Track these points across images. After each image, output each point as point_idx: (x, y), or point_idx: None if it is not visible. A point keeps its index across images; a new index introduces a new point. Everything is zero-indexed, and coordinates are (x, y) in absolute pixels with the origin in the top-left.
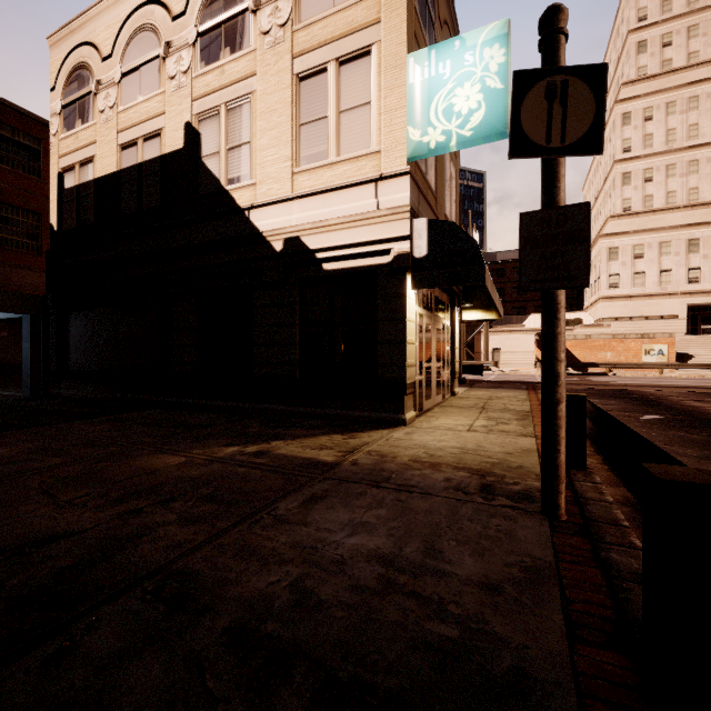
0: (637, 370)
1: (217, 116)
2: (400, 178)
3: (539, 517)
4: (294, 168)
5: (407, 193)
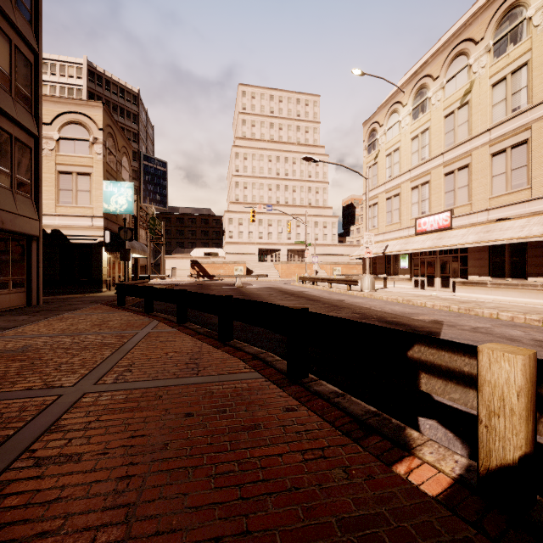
0: (233, 278)
1: None
2: (101, 218)
3: None
4: (57, 204)
5: (103, 223)
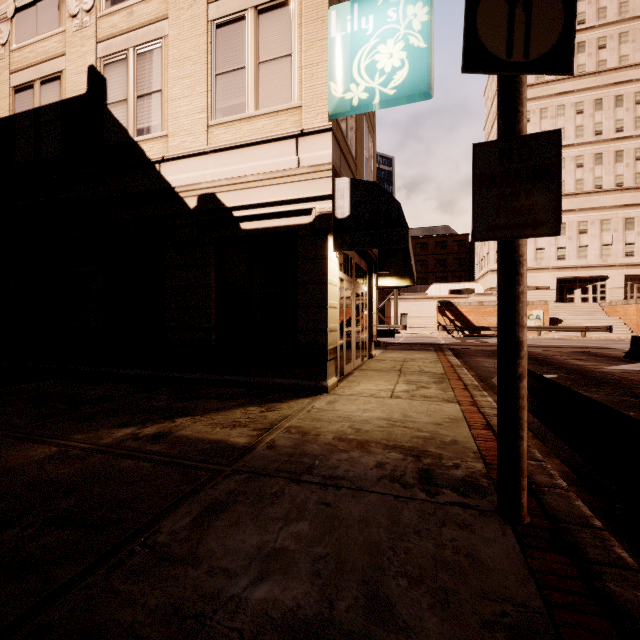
0: None
1: (124, 60)
2: (322, 134)
3: (497, 519)
4: (210, 120)
5: (329, 151)
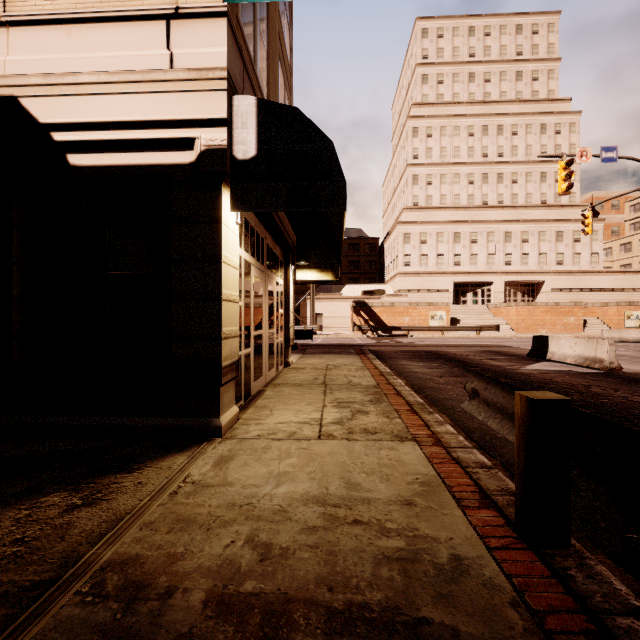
0: (426, 332)
1: None
2: (211, 20)
3: None
4: None
5: (222, 48)
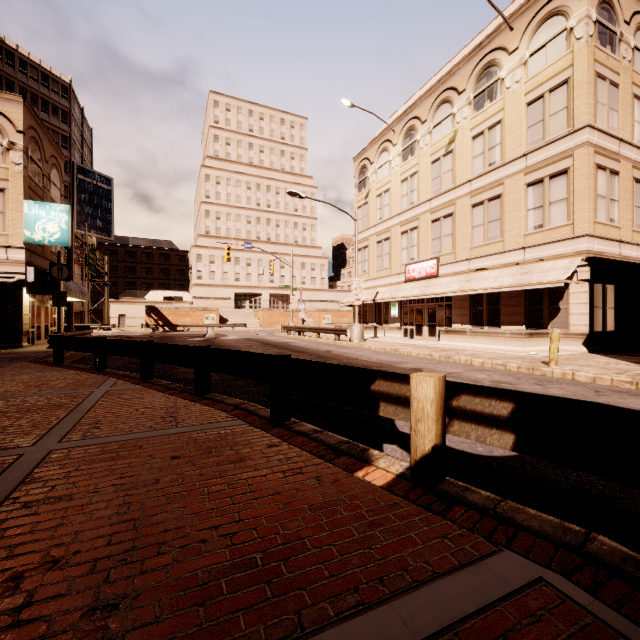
0: (202, 328)
1: None
2: (20, 249)
3: None
4: None
5: (24, 256)
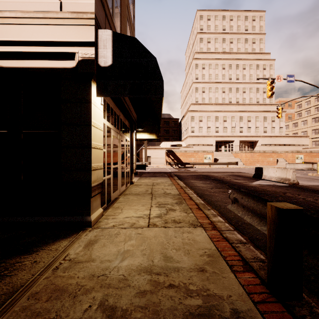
0: (202, 165)
1: None
2: None
3: None
4: None
5: (91, 0)
